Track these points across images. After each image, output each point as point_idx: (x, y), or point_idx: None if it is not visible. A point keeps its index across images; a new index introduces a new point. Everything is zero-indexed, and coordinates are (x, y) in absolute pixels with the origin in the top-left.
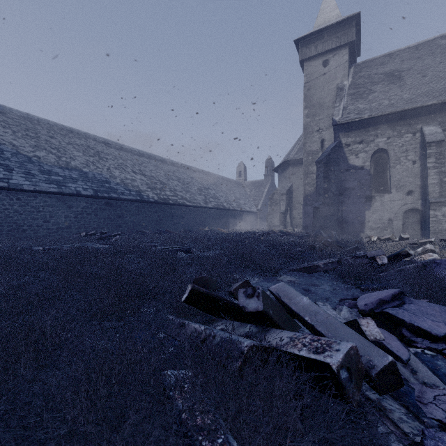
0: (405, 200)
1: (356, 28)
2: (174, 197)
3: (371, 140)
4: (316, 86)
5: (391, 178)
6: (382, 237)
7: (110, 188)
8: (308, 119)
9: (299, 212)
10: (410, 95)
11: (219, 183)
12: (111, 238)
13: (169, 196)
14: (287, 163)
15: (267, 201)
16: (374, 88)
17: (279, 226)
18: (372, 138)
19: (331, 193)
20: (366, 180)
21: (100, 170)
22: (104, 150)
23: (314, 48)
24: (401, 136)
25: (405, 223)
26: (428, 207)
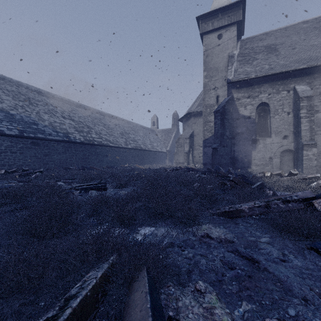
0: (281, 143)
1: (242, 12)
2: (99, 139)
3: (256, 95)
4: (212, 54)
5: (272, 125)
6: (273, 173)
7: (37, 129)
8: (206, 79)
9: (198, 152)
10: (284, 61)
11: (137, 130)
12: (30, 175)
13: (95, 138)
14: (189, 114)
15: (174, 144)
16: (257, 57)
17: (183, 162)
18: (257, 94)
19: (226, 137)
20: (252, 126)
21: (29, 113)
22: (35, 97)
23: (211, 24)
24: (278, 93)
25: (282, 160)
26: (302, 148)
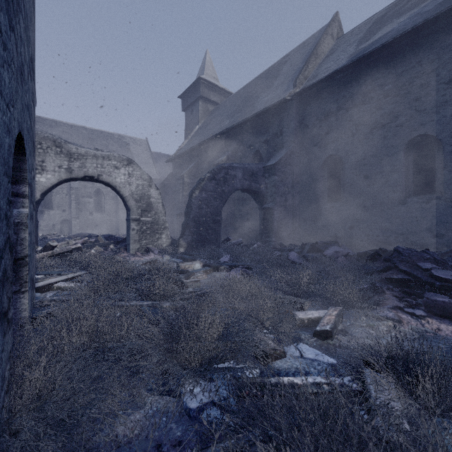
0: (62, 214)
1: None
2: None
3: None
4: None
5: (55, 201)
6: (45, 234)
7: None
8: None
9: None
10: None
11: None
12: None
13: None
14: None
15: None
16: None
17: None
18: None
19: None
20: None
21: None
22: None
23: None
24: None
25: (62, 227)
26: (72, 219)
